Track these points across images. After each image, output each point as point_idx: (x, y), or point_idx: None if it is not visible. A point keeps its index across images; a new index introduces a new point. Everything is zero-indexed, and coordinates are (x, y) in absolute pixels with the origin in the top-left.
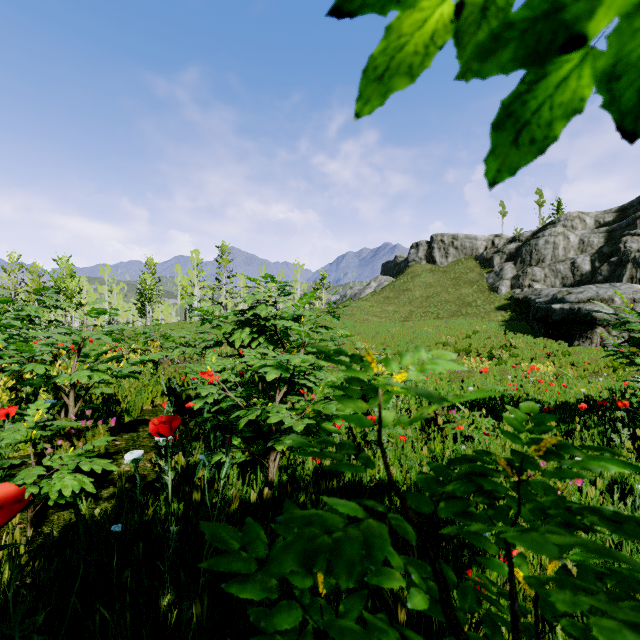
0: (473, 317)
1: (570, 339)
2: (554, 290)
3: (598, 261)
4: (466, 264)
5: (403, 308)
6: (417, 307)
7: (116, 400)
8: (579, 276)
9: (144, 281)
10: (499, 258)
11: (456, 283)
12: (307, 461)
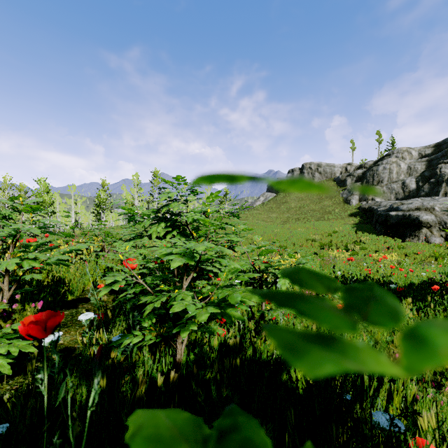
0: (332, 221)
1: (403, 237)
2: (390, 202)
3: (421, 181)
4: (327, 184)
5: (283, 215)
6: (292, 214)
7: (66, 282)
8: (408, 192)
9: (99, 196)
10: (350, 180)
11: (320, 197)
12: (213, 338)
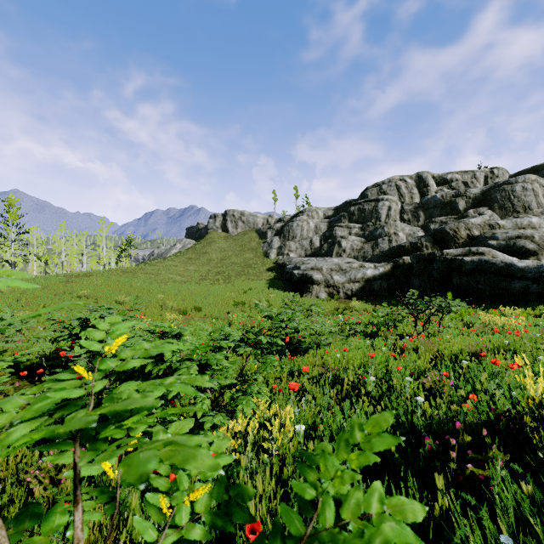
0: (252, 276)
1: (302, 292)
2: (299, 259)
3: (323, 241)
4: (250, 235)
5: (202, 268)
6: (213, 267)
7: None
8: (314, 249)
9: None
10: (271, 233)
11: (242, 249)
12: None
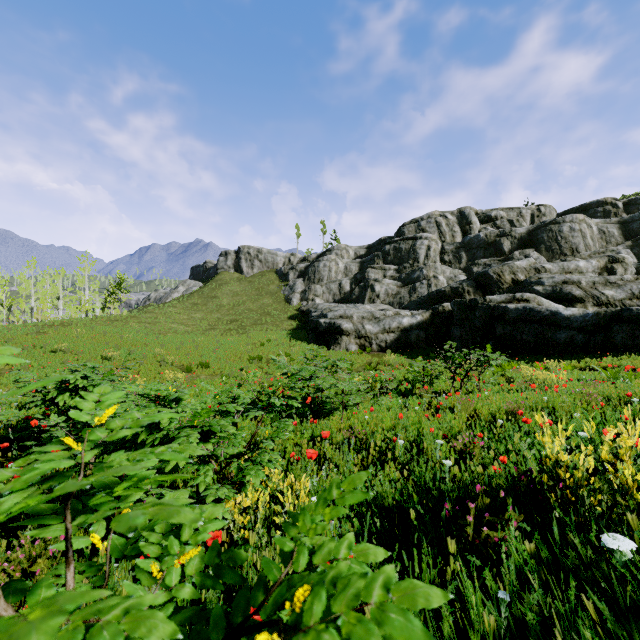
0: (270, 325)
1: (329, 344)
2: (326, 305)
3: (354, 284)
4: (268, 276)
5: (211, 315)
6: (224, 315)
7: None
8: (343, 294)
9: None
10: (293, 274)
11: (259, 293)
12: None
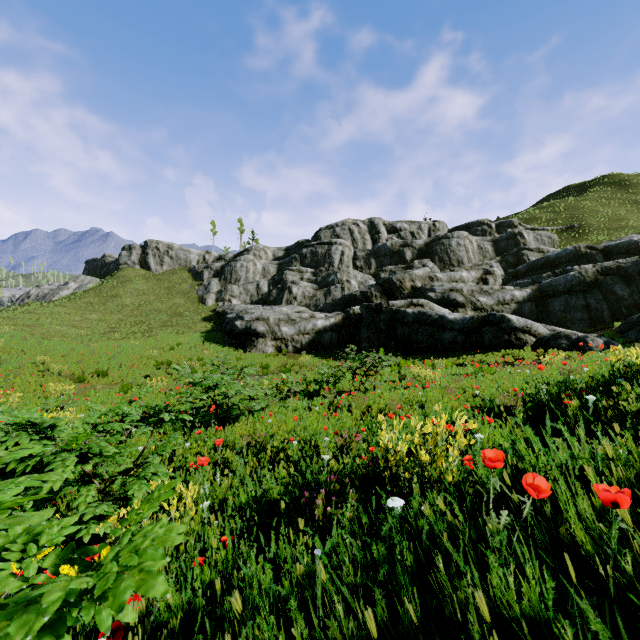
0: (182, 327)
1: (245, 347)
2: (243, 307)
3: (272, 285)
4: (180, 274)
5: (111, 316)
6: (128, 316)
7: None
8: (261, 295)
9: None
10: (208, 273)
11: (170, 292)
12: None
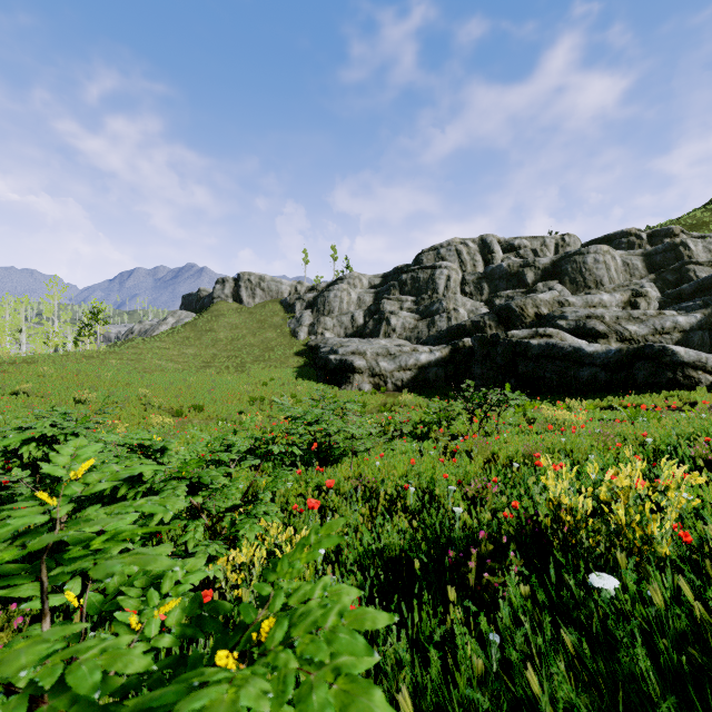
0: (274, 362)
1: (340, 384)
2: (337, 340)
3: (368, 317)
4: (272, 307)
5: (206, 351)
6: (221, 350)
7: None
8: (356, 328)
9: None
10: (300, 305)
11: (262, 326)
12: None
